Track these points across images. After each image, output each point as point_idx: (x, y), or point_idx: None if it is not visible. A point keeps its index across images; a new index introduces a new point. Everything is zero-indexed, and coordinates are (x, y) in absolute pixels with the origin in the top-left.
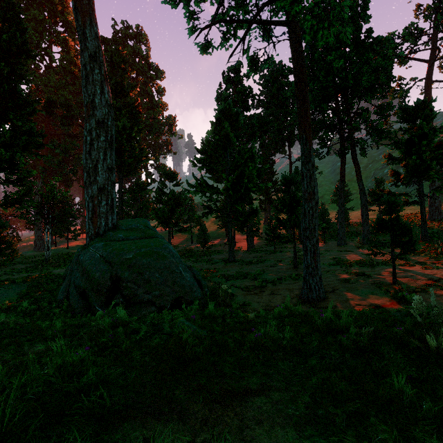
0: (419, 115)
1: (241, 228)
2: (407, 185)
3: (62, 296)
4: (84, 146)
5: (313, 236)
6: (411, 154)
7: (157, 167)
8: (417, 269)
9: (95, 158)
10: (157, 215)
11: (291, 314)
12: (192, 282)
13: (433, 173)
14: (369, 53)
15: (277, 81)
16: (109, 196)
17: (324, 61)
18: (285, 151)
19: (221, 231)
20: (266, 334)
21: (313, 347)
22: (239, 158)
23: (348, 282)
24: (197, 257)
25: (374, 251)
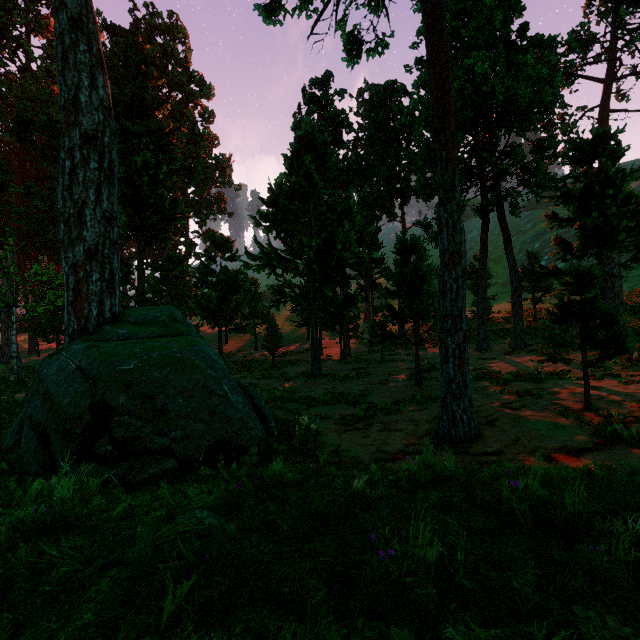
0: (597, 154)
1: (331, 325)
2: (580, 258)
3: (12, 440)
4: (60, 177)
5: (459, 328)
6: (588, 211)
7: (202, 234)
8: (612, 385)
9: (79, 199)
10: (200, 305)
11: (437, 476)
12: (246, 412)
13: (623, 238)
14: (527, 55)
15: (385, 104)
16: (106, 266)
17: (459, 69)
18: (395, 214)
19: (301, 332)
20: (409, 553)
21: (527, 581)
22: (328, 213)
23: (509, 406)
24: (263, 370)
25: (551, 355)
